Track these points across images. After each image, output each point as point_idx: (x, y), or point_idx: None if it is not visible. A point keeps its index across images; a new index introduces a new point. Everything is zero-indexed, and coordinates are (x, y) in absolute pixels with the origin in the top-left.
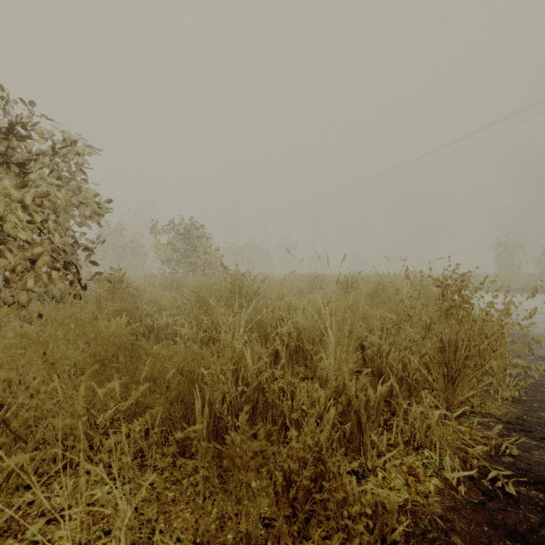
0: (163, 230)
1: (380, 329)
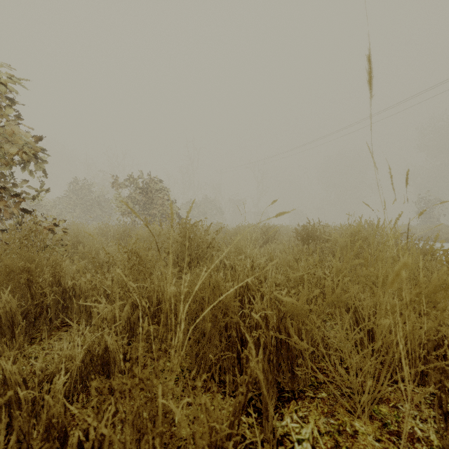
0: (123, 184)
1: None
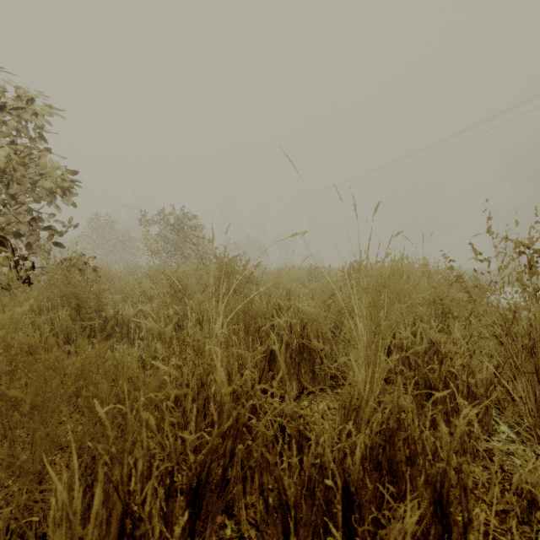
0: (152, 220)
1: (412, 322)
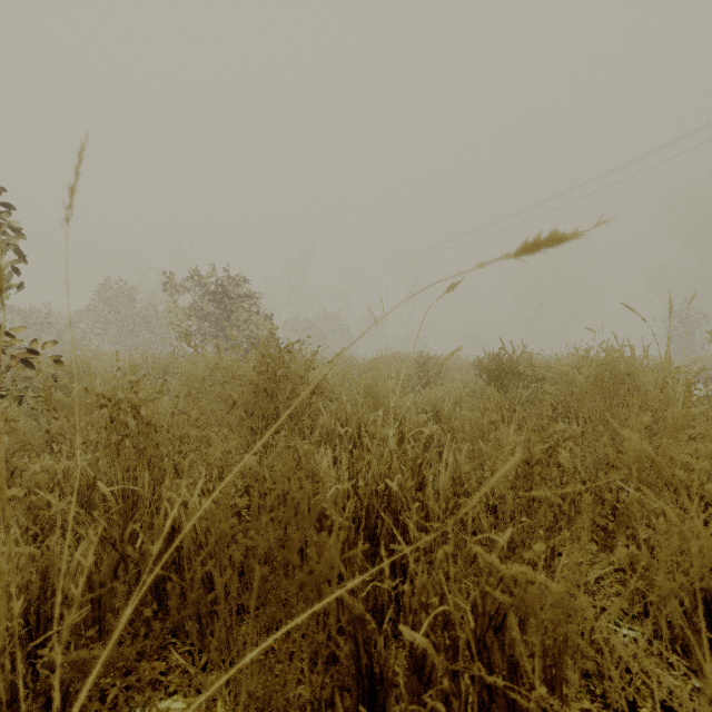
0: (182, 286)
1: None
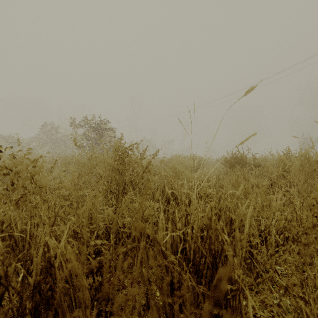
0: (79, 124)
1: None
